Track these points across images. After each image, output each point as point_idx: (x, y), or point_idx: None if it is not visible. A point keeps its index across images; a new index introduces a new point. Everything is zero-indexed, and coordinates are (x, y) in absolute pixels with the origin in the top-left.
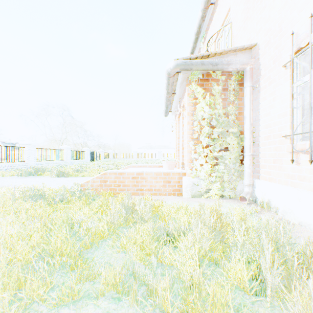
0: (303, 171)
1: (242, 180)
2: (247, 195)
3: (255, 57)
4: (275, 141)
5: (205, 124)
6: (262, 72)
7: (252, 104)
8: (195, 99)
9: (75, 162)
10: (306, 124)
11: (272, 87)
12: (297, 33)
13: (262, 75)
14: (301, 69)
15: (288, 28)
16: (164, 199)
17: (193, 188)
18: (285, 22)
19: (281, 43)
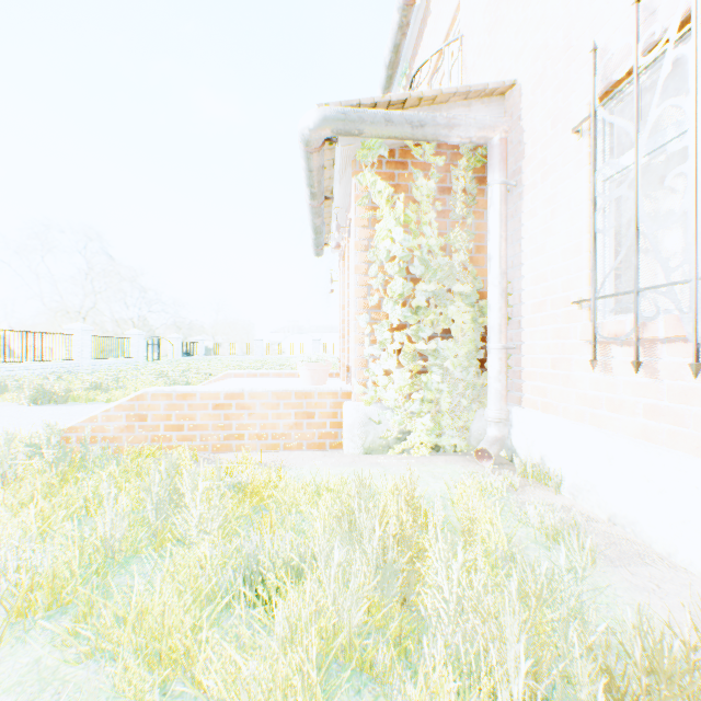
0: (620, 389)
1: (484, 409)
2: (494, 446)
3: (513, 116)
4: (555, 315)
5: (396, 271)
6: (527, 149)
7: (506, 227)
8: (374, 210)
9: (104, 364)
10: (626, 274)
11: (550, 184)
12: (604, 48)
13: (529, 157)
14: (615, 141)
15: (586, 40)
16: (294, 461)
17: (368, 430)
18: (579, 24)
19: (570, 78)
